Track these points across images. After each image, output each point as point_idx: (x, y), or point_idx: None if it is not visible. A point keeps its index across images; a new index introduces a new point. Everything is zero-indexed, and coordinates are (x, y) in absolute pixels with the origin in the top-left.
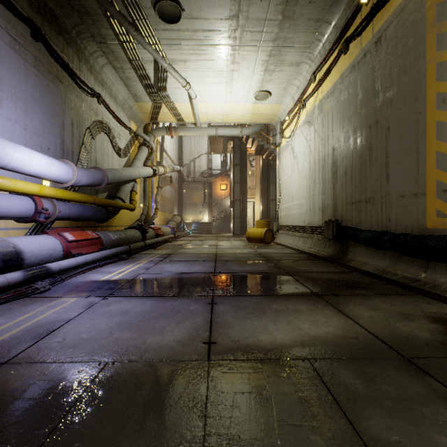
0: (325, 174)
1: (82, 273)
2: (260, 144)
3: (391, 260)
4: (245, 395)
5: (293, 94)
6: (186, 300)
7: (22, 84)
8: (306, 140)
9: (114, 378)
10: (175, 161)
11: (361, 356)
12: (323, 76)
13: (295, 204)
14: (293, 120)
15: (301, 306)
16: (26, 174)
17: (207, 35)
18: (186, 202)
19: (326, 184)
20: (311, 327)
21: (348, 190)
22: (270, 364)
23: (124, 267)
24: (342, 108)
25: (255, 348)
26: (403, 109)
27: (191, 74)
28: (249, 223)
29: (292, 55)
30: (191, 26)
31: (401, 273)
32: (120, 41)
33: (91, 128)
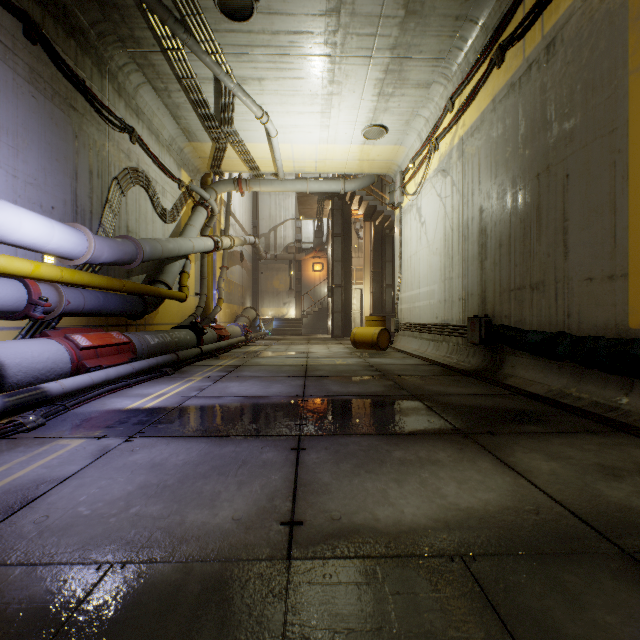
0: (469, 248)
1: (100, 397)
2: (372, 205)
3: (572, 377)
4: (353, 636)
5: (420, 130)
6: (257, 443)
7: (10, 108)
8: (439, 198)
9: (120, 598)
10: (248, 230)
11: (550, 549)
12: (466, 102)
13: (422, 293)
14: (420, 169)
15: (440, 454)
16: (12, 244)
17: (292, 40)
18: (263, 289)
19: (470, 262)
20: (460, 493)
21: (504, 270)
22: (396, 567)
23: (166, 386)
24: (494, 148)
25: (369, 534)
26: (591, 146)
27: (269, 99)
28: (355, 319)
29: (419, 71)
30: (269, 26)
31: (589, 397)
32: (163, 48)
33: (120, 178)
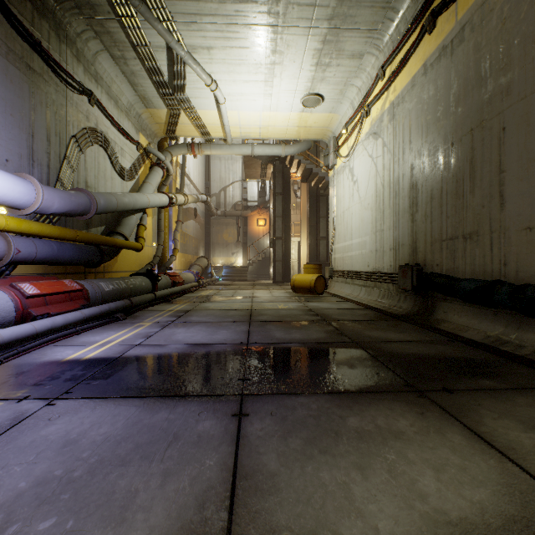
0: (400, 202)
1: (43, 346)
2: (308, 168)
3: (509, 324)
4: None
5: (353, 99)
6: (195, 407)
7: None
8: (370, 158)
9: None
10: (201, 190)
11: None
12: (397, 69)
13: (354, 244)
14: (352, 133)
15: (400, 422)
16: None
17: (238, 9)
18: (214, 241)
19: (401, 215)
20: (442, 489)
21: (436, 222)
22: None
23: (114, 333)
24: (426, 109)
25: None
26: (530, 98)
27: (217, 68)
28: (294, 267)
29: (353, 42)
30: None
31: (531, 345)
32: (118, 16)
33: (79, 136)
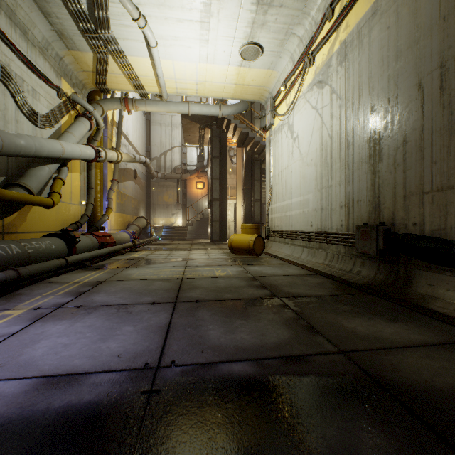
0: (354, 152)
1: None
2: (244, 132)
3: None
4: None
5: (293, 52)
6: None
7: None
8: (314, 110)
9: None
10: (142, 153)
11: None
12: None
13: (294, 202)
14: (292, 89)
15: None
16: None
17: None
18: (155, 202)
19: (356, 167)
20: None
21: (412, 170)
22: None
23: None
24: (395, 34)
25: None
26: None
27: None
28: (230, 227)
29: None
30: None
31: None
32: None
33: None
